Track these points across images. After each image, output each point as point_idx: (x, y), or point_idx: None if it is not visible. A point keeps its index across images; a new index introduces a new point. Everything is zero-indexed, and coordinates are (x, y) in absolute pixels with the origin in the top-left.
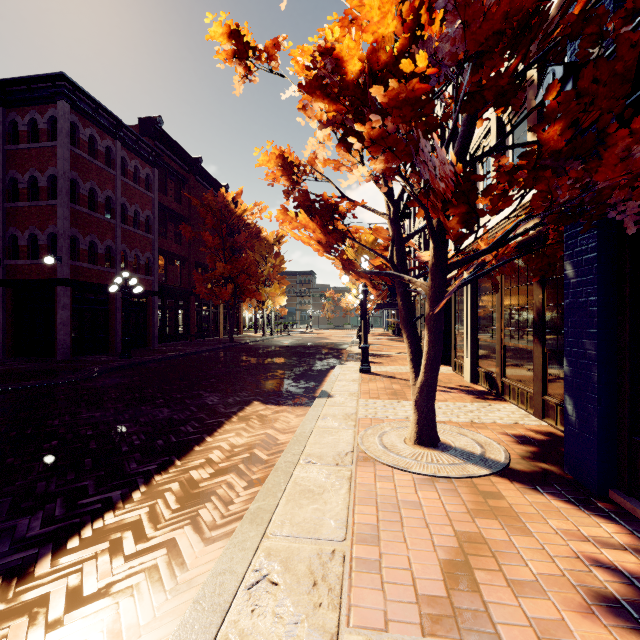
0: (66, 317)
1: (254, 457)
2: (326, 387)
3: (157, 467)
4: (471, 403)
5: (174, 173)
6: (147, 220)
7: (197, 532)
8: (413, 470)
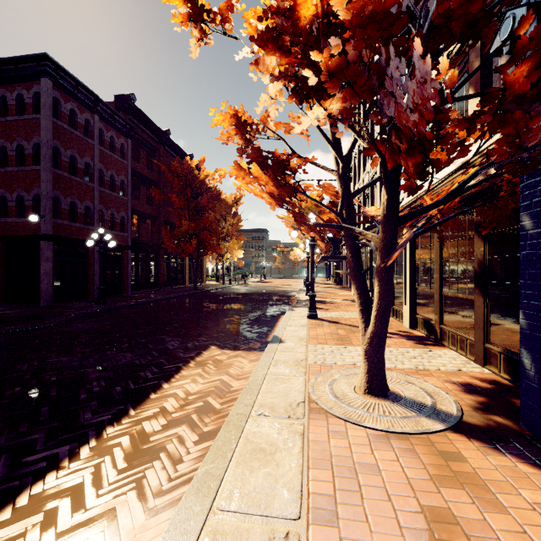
0: (49, 268)
1: (207, 406)
2: (277, 332)
3: (111, 417)
4: (413, 349)
5: (146, 143)
6: (122, 184)
7: (140, 500)
8: (366, 424)
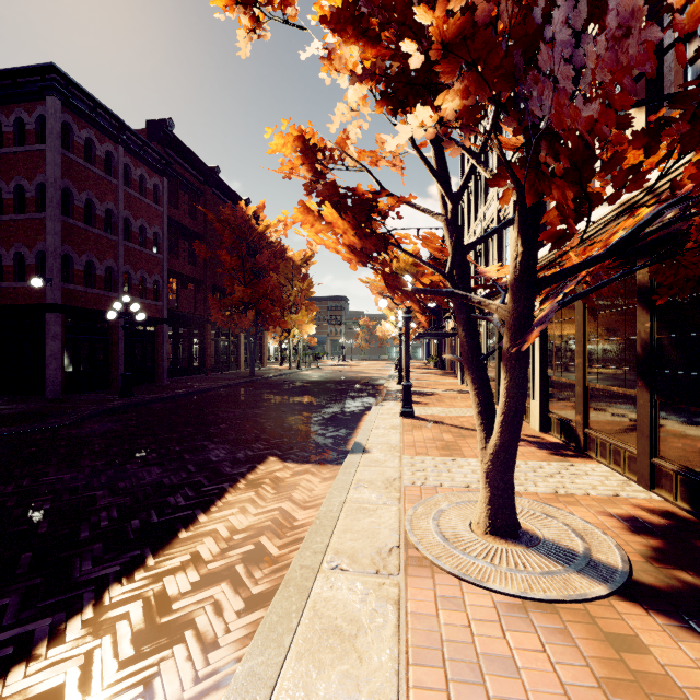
0: (57, 349)
1: (260, 551)
2: (360, 437)
3: (119, 569)
4: (547, 462)
5: (187, 184)
6: (155, 237)
7: None
8: (491, 585)
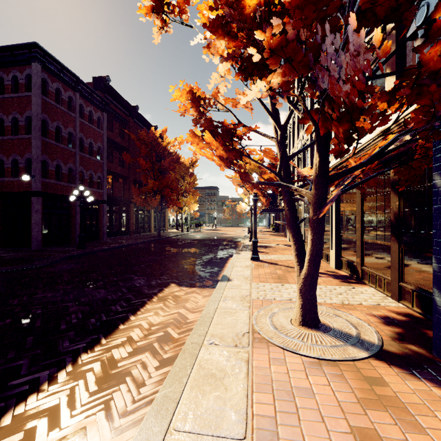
0: (38, 219)
1: (167, 335)
2: (226, 272)
3: (85, 345)
4: (339, 286)
5: (118, 117)
6: (99, 150)
7: (108, 420)
8: (301, 352)
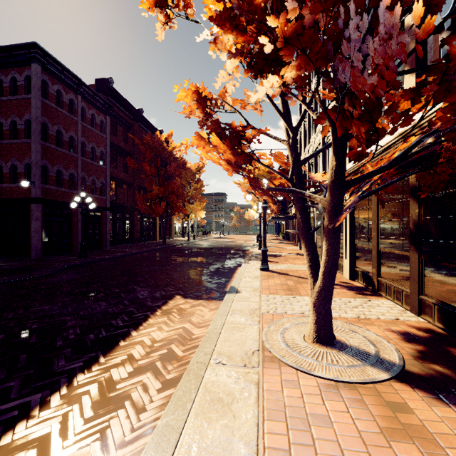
0: (38, 227)
1: (171, 353)
2: (234, 283)
3: (82, 364)
4: (354, 299)
5: (122, 120)
6: (101, 154)
7: (103, 452)
8: (316, 373)
